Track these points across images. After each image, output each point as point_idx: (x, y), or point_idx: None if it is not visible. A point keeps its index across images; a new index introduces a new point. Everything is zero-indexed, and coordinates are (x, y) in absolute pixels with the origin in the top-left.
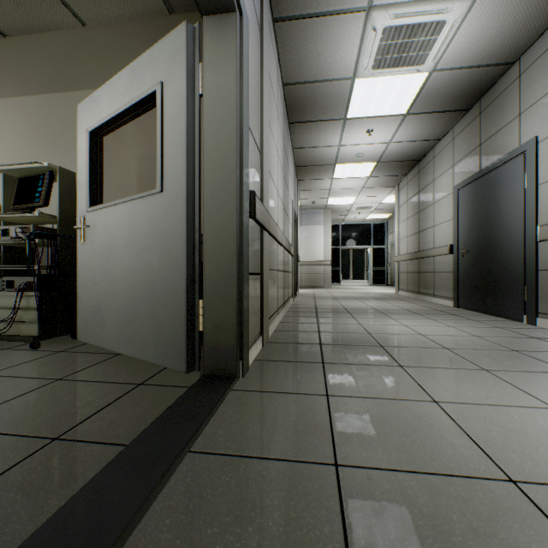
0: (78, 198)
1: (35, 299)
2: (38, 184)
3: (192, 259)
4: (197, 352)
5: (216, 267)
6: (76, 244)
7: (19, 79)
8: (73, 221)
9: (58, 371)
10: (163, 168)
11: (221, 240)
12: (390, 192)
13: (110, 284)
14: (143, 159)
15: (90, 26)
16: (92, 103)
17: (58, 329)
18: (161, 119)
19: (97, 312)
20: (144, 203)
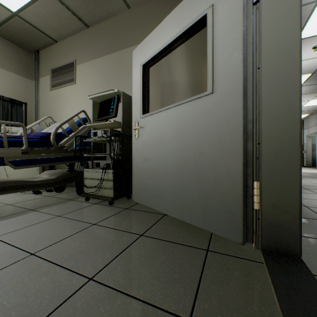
0: (133, 110)
1: (111, 174)
2: (110, 104)
3: (245, 146)
4: (250, 226)
5: (274, 153)
6: (130, 140)
7: (95, 49)
8: (128, 125)
9: (135, 226)
10: (213, 74)
11: (280, 127)
12: (314, 97)
13: (158, 166)
14: (164, 84)
15: (132, 8)
16: (144, 46)
17: (122, 193)
18: (212, 34)
19: (147, 184)
20: (191, 105)
